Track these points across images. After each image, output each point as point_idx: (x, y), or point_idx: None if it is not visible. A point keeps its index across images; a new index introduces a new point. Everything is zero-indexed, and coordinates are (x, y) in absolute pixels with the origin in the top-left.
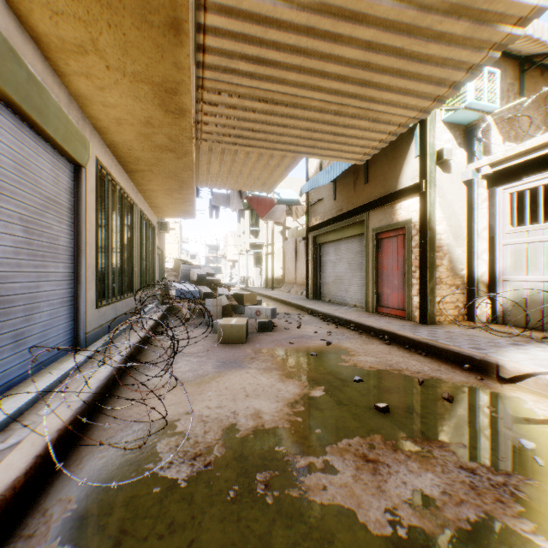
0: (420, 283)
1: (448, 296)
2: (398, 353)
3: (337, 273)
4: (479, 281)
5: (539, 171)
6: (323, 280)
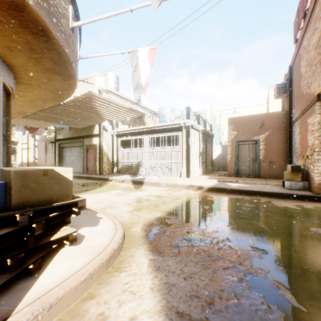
0: (99, 163)
1: (107, 167)
2: (90, 180)
3: (71, 160)
4: (115, 162)
5: (125, 136)
6: (64, 163)
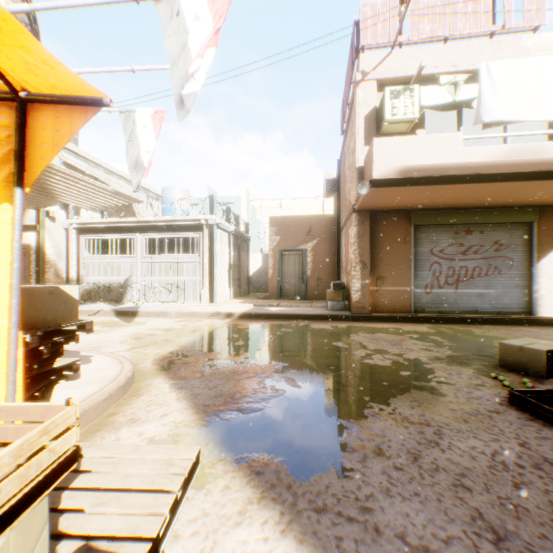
0: (38, 282)
1: None
2: None
3: None
4: (73, 280)
5: (96, 233)
6: None
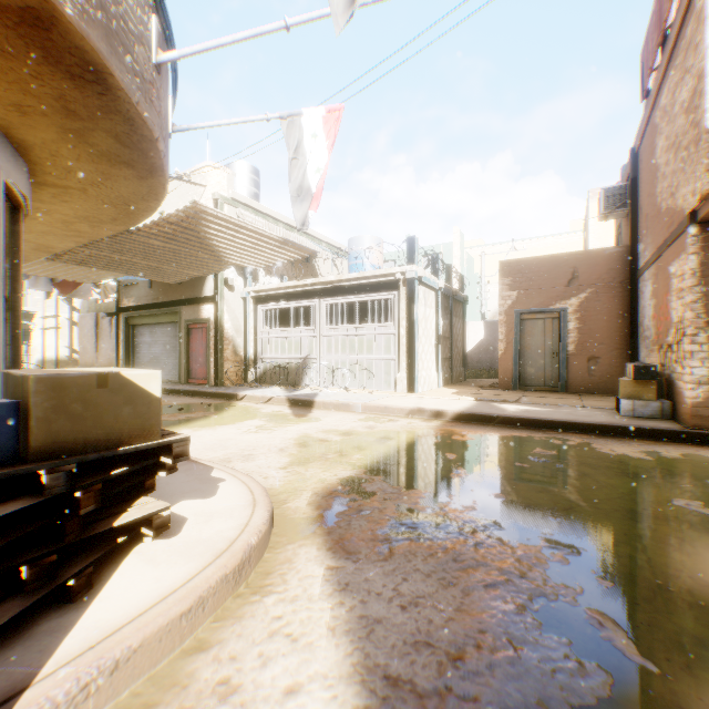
0: (216, 361)
1: (233, 368)
2: (196, 399)
3: (154, 354)
4: (250, 359)
5: (272, 302)
6: (137, 360)
